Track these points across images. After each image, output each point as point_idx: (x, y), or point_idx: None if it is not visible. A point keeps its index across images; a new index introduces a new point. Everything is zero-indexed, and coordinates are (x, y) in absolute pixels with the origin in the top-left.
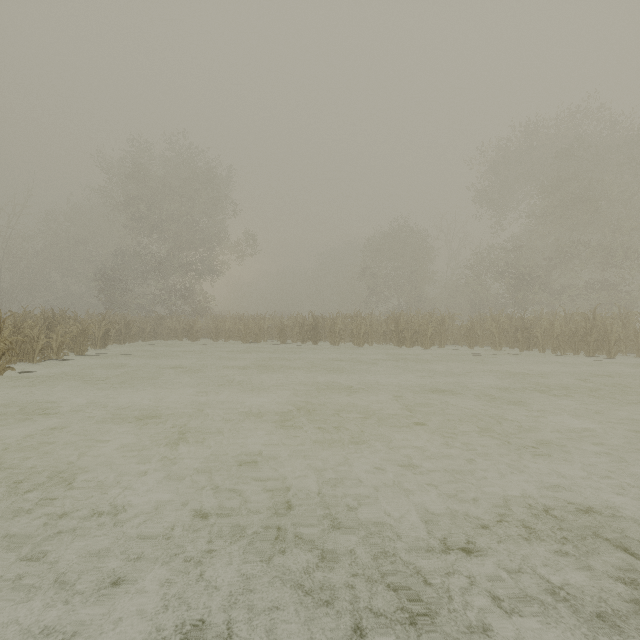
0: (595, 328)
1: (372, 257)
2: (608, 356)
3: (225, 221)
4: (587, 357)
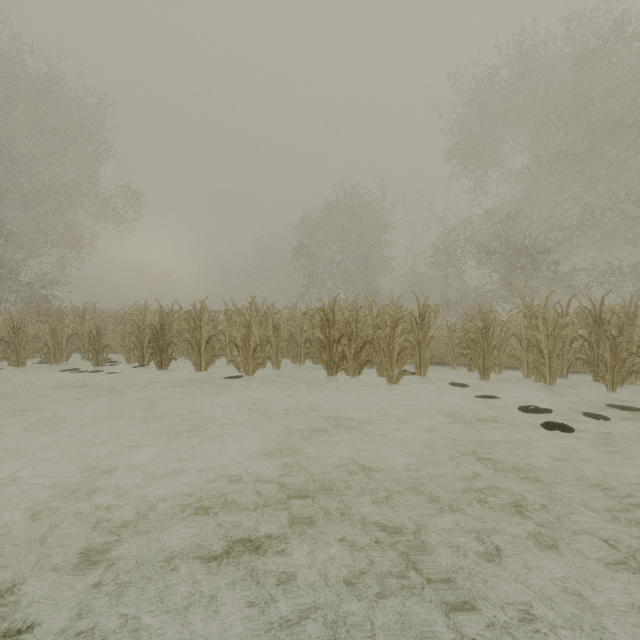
0: None
1: (311, 234)
2: None
3: (93, 171)
4: None
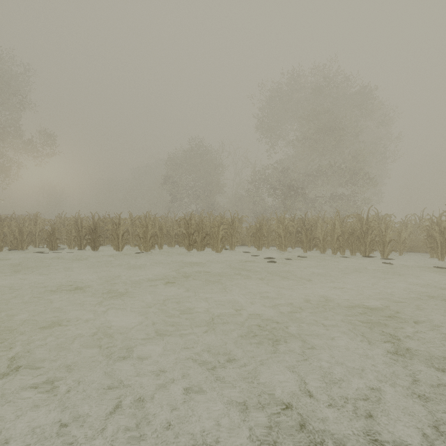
0: (371, 229)
1: (174, 169)
2: (382, 256)
3: (16, 118)
4: (363, 257)
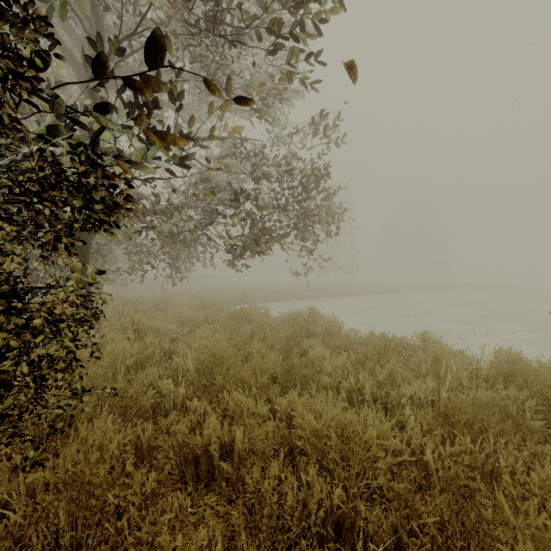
0: None
1: None
2: None
3: None
4: None
